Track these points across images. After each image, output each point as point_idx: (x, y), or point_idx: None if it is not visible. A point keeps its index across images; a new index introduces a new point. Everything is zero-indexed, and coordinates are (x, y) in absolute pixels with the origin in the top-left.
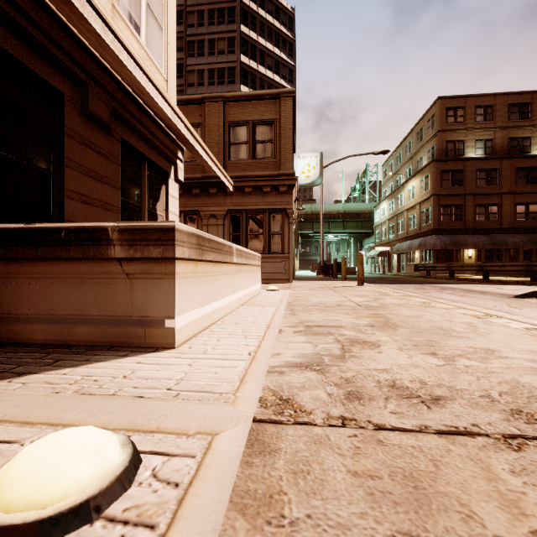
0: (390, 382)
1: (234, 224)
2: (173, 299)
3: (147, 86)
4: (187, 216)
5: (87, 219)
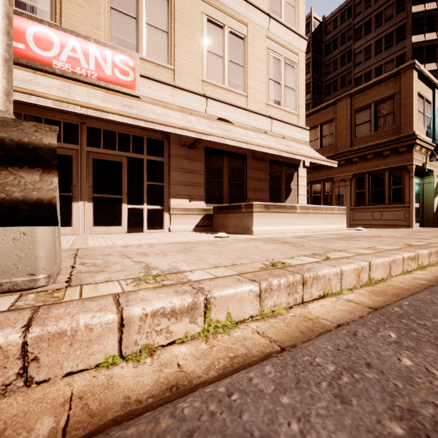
0: (279, 240)
1: (359, 184)
2: (253, 222)
3: (264, 150)
4: (325, 182)
5: (255, 197)
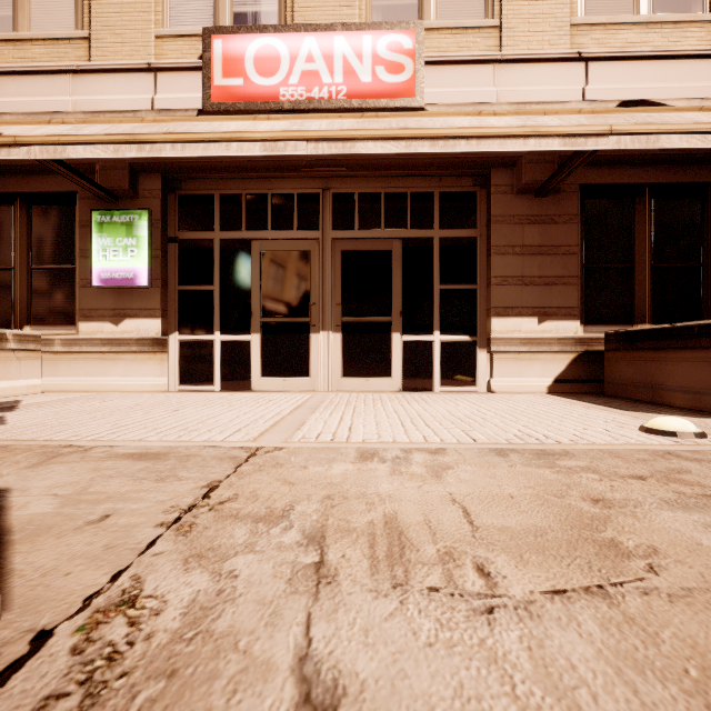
0: None
1: None
2: None
3: None
4: None
5: None
